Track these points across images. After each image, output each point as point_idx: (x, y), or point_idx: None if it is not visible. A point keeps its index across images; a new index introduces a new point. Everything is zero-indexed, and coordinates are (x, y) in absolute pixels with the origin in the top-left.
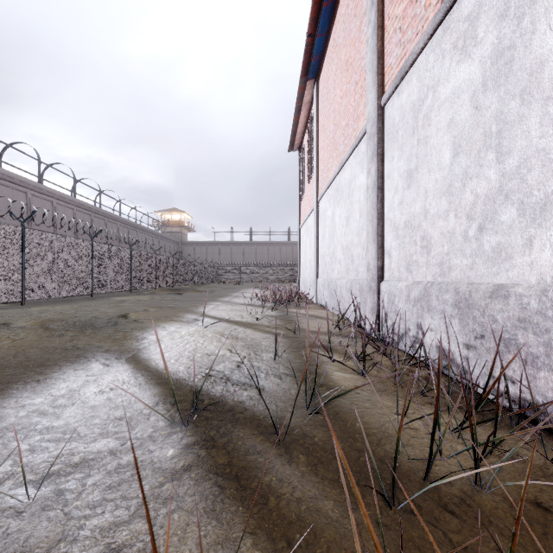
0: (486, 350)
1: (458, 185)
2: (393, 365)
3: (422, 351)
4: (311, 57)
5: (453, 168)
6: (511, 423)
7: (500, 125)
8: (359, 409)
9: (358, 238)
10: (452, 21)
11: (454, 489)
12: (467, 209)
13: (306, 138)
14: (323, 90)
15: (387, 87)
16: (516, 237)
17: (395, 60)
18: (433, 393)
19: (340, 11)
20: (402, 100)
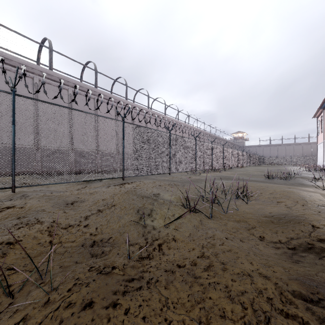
0: None
1: None
2: None
3: None
4: (321, 107)
5: None
6: None
7: None
8: None
9: None
10: None
11: None
12: None
13: (320, 118)
14: None
15: None
16: None
17: None
18: None
19: None
20: None
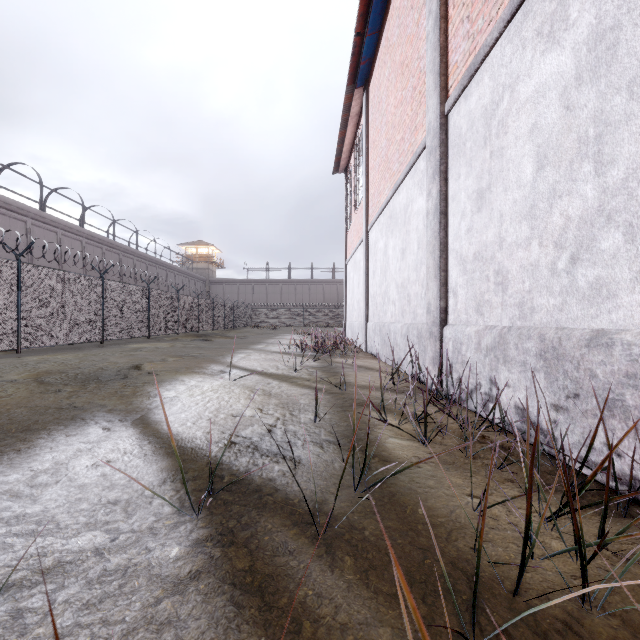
0: (582, 413)
1: (543, 205)
2: (462, 430)
3: (497, 411)
4: (359, 60)
5: (536, 185)
6: (619, 510)
7: (600, 128)
8: (422, 490)
9: (415, 273)
10: (535, 1)
11: (555, 608)
12: (555, 235)
13: (353, 158)
14: (374, 99)
15: (452, 90)
16: (622, 269)
17: (462, 56)
18: (513, 467)
19: (394, 4)
20: (470, 105)
